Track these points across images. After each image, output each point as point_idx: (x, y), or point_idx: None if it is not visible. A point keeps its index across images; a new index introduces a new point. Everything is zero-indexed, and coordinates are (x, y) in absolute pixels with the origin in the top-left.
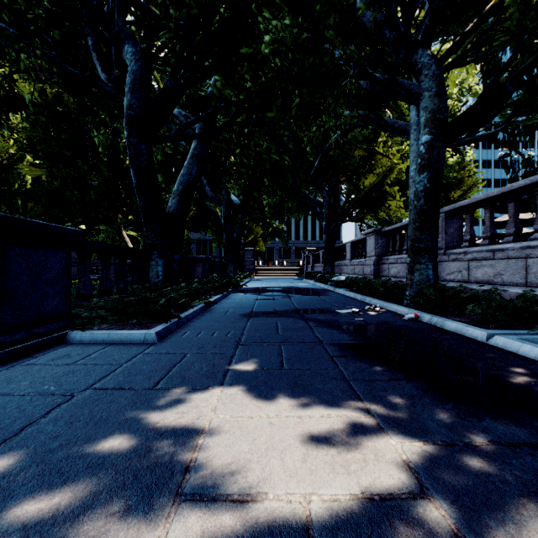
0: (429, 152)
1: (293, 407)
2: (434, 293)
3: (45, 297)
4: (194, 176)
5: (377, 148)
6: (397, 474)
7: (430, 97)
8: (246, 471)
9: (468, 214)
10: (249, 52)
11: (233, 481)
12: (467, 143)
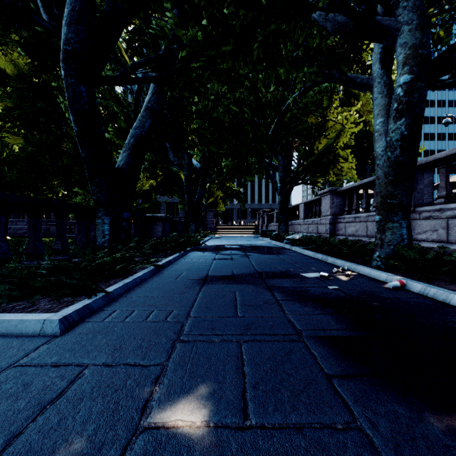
0: (409, 94)
1: None
2: (413, 255)
3: None
4: (147, 129)
5: (330, 114)
6: None
7: (411, 31)
8: None
9: (443, 168)
10: None
11: None
12: (449, 86)
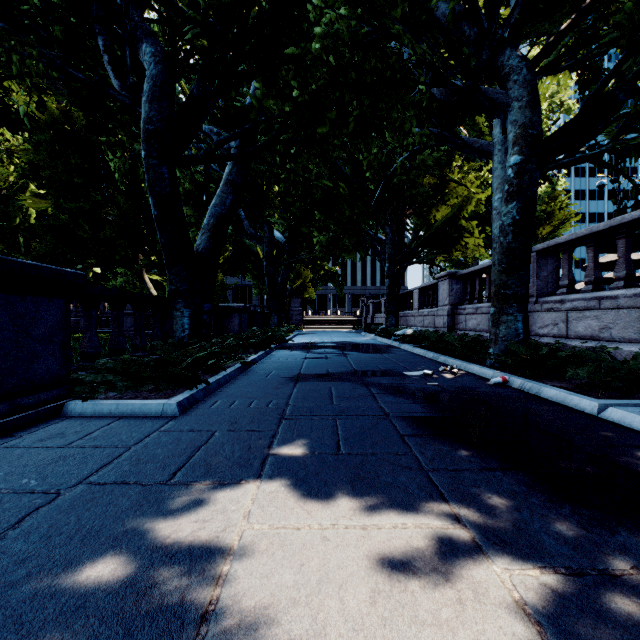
0: (520, 176)
1: (355, 512)
2: (525, 351)
3: (35, 358)
4: (229, 206)
5: (451, 174)
6: (509, 626)
7: (521, 109)
8: (290, 620)
9: (566, 254)
10: (296, 53)
11: (270, 638)
12: (566, 165)
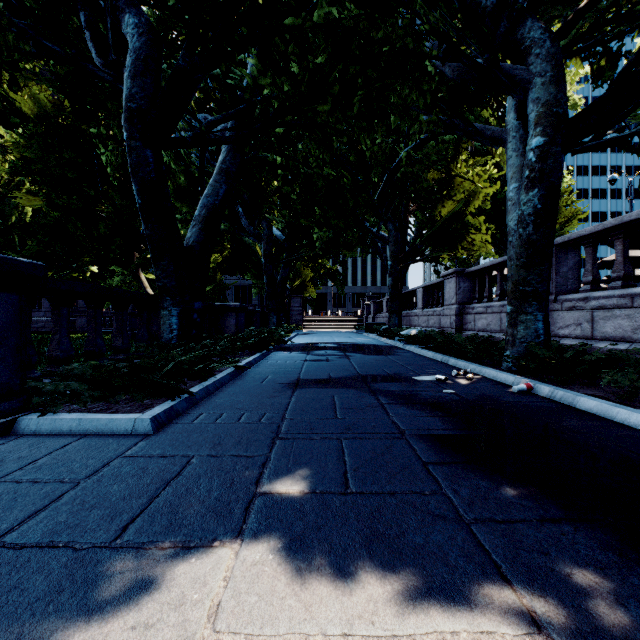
0: (542, 160)
1: (377, 605)
2: (548, 354)
3: None
4: (222, 197)
5: (457, 168)
6: None
7: (544, 85)
8: None
9: (590, 247)
10: (294, 24)
11: None
12: (593, 149)
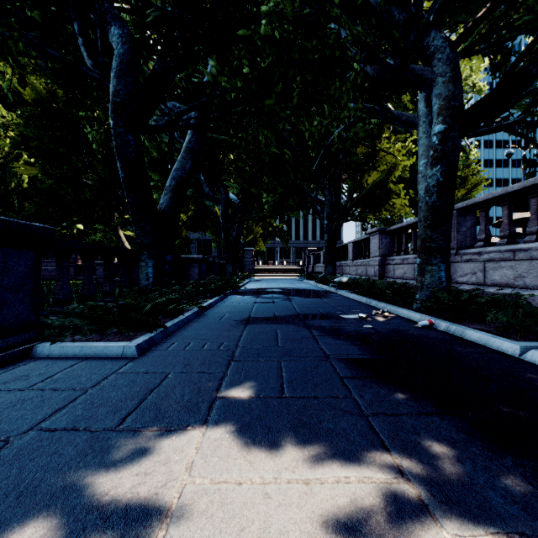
0: (443, 143)
1: (297, 463)
2: (448, 297)
3: (5, 305)
4: (188, 170)
5: (381, 144)
6: None
7: (444, 83)
8: None
9: (483, 211)
10: (246, 34)
11: None
12: (484, 133)
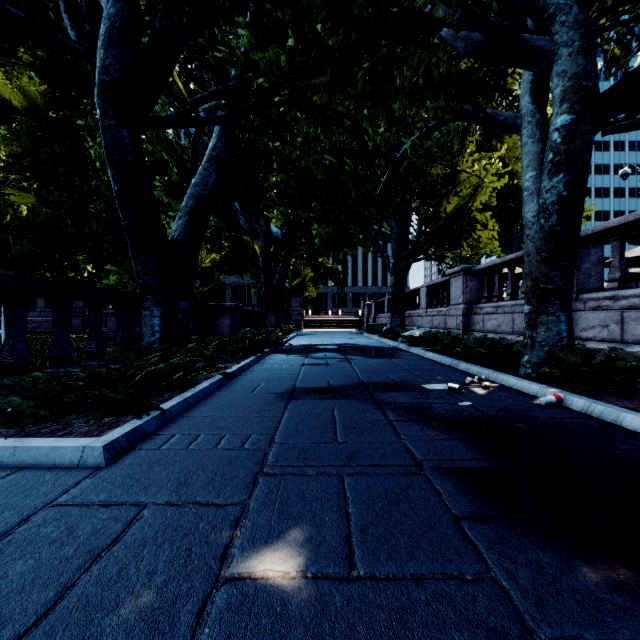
0: (569, 141)
1: None
2: (574, 360)
3: None
4: (212, 186)
5: (462, 162)
6: None
7: (571, 56)
8: None
9: (617, 241)
10: None
11: None
12: (624, 129)
